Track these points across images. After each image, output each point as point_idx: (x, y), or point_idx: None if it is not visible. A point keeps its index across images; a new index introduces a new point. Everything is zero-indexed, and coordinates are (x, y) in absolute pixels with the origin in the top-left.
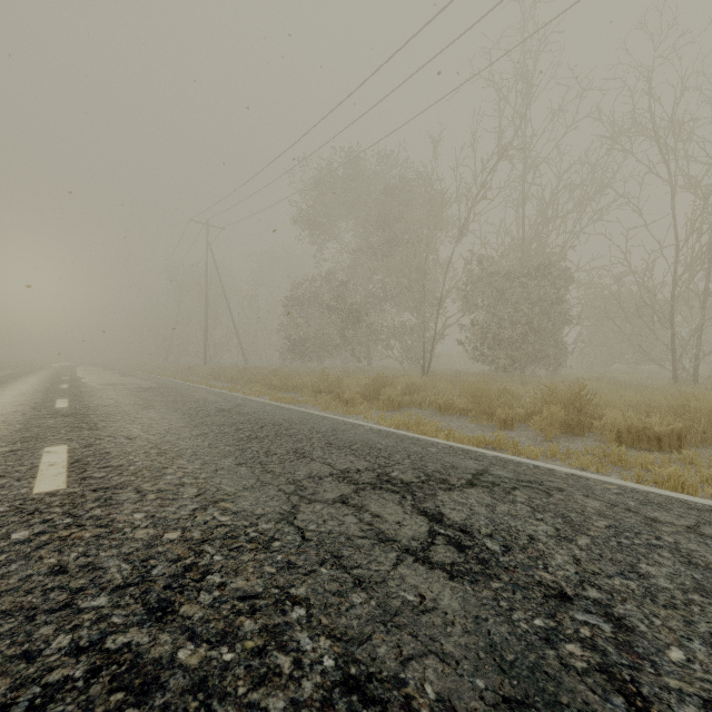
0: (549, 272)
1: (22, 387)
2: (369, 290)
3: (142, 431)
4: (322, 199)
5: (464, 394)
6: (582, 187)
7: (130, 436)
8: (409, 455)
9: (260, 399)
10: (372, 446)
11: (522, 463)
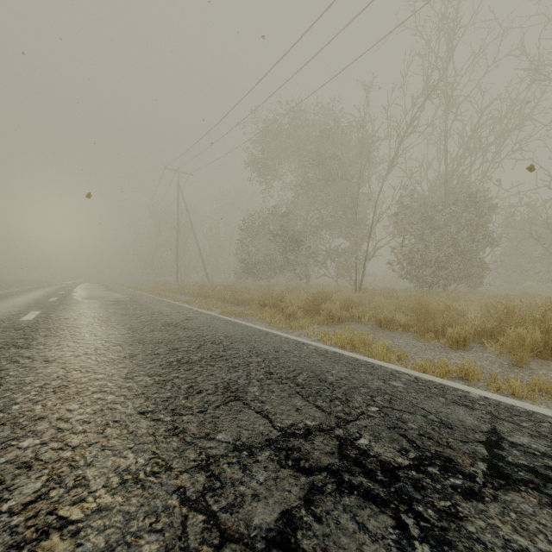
0: (471, 198)
1: (19, 300)
2: (308, 221)
3: (71, 350)
4: (268, 145)
5: (400, 309)
6: (501, 122)
7: (51, 358)
8: (373, 396)
9: (211, 313)
10: (321, 378)
11: (533, 414)
